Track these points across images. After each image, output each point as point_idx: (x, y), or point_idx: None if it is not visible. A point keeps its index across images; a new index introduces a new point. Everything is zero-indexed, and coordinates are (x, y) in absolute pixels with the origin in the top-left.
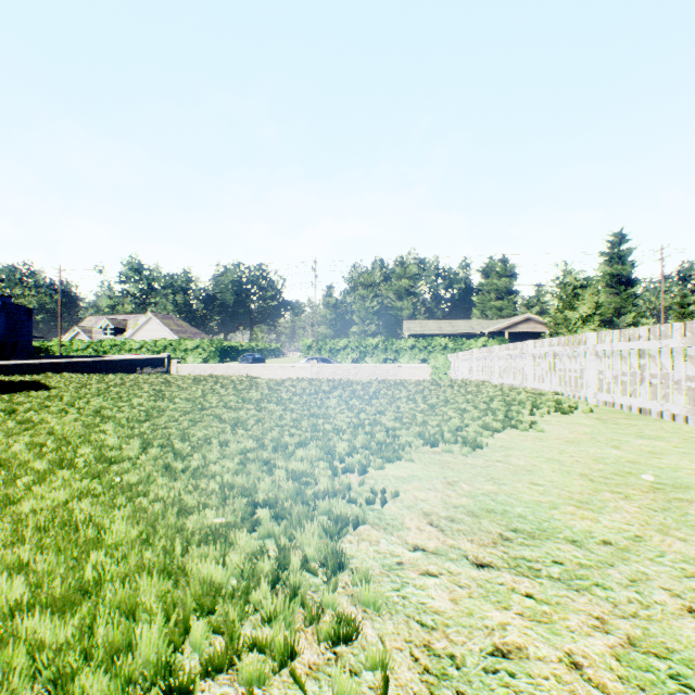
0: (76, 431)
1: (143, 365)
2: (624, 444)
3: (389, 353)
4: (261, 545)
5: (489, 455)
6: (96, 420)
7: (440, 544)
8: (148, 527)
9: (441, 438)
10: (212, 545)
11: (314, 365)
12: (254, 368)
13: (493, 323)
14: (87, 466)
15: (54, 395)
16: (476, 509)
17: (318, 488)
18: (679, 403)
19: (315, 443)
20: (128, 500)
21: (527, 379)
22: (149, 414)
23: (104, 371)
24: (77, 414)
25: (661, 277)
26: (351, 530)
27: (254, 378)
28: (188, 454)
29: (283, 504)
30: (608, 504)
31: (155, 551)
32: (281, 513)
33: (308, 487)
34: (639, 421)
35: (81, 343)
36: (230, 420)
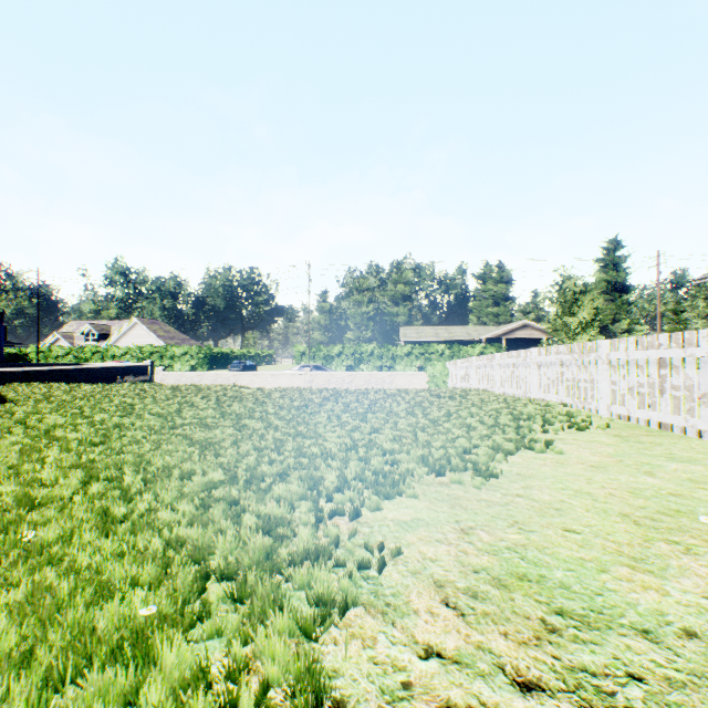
0: (7, 460)
1: (124, 373)
2: (658, 470)
3: (385, 360)
4: (199, 661)
5: (506, 487)
6: (40, 443)
7: (462, 643)
8: (37, 627)
9: (447, 463)
10: (124, 663)
11: (307, 373)
12: (244, 376)
13: (490, 329)
14: (0, 512)
15: (6, 410)
16: (503, 575)
17: (296, 544)
18: (706, 418)
19: (298, 474)
20: (29, 573)
21: (531, 389)
22: (107, 434)
23: (81, 380)
24: (21, 435)
25: (658, 283)
26: (336, 618)
27: (242, 387)
28: (137, 492)
29: (246, 575)
30: (670, 562)
31: (27, 683)
32: (240, 592)
33: (283, 543)
34: (663, 439)
35: (61, 350)
36: (202, 442)
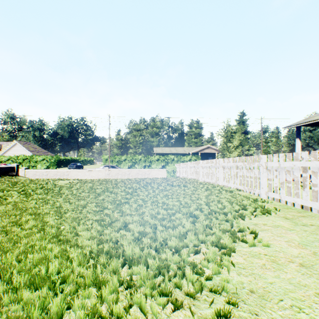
0: None
1: None
2: None
3: (147, 162)
4: None
5: None
6: None
7: None
8: None
9: (182, 276)
10: None
11: (106, 169)
12: (72, 172)
13: (194, 148)
14: None
15: None
16: None
17: None
18: None
19: None
20: None
21: (219, 180)
22: None
23: None
24: None
25: (261, 130)
26: None
27: (63, 180)
28: None
29: None
30: None
31: None
32: None
33: None
34: (315, 220)
35: None
36: None
